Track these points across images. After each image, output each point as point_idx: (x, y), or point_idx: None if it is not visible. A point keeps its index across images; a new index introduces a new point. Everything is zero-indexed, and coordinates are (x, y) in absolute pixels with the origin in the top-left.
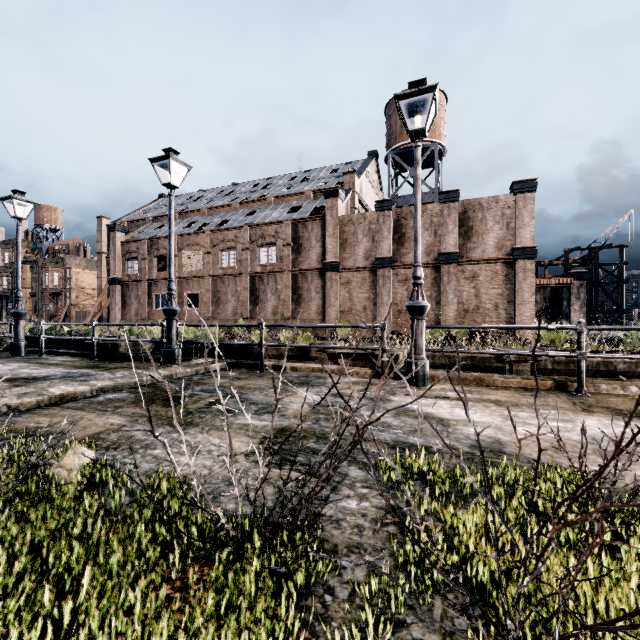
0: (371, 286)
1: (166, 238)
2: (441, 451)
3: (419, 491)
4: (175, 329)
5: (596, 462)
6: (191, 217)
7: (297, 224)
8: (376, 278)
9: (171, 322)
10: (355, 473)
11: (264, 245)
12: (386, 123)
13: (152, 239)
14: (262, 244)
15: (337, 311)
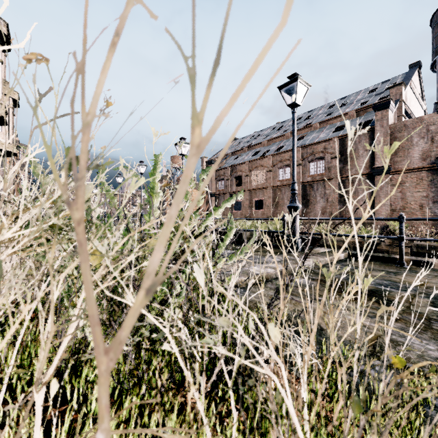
0: (429, 185)
1: (241, 164)
2: None
3: None
4: (297, 222)
5: None
6: (255, 148)
7: (344, 139)
8: (436, 177)
9: (295, 216)
10: None
11: (313, 160)
12: (433, 31)
13: (232, 166)
14: (312, 159)
15: (388, 209)
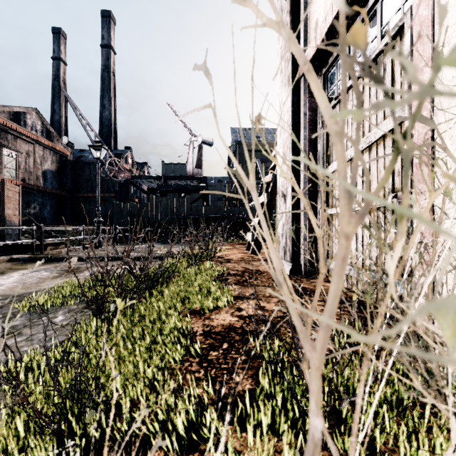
0: None
1: None
2: (1, 306)
3: (54, 308)
4: None
5: (47, 284)
6: None
7: None
8: None
9: None
10: (16, 323)
11: None
12: None
13: None
14: None
15: None
